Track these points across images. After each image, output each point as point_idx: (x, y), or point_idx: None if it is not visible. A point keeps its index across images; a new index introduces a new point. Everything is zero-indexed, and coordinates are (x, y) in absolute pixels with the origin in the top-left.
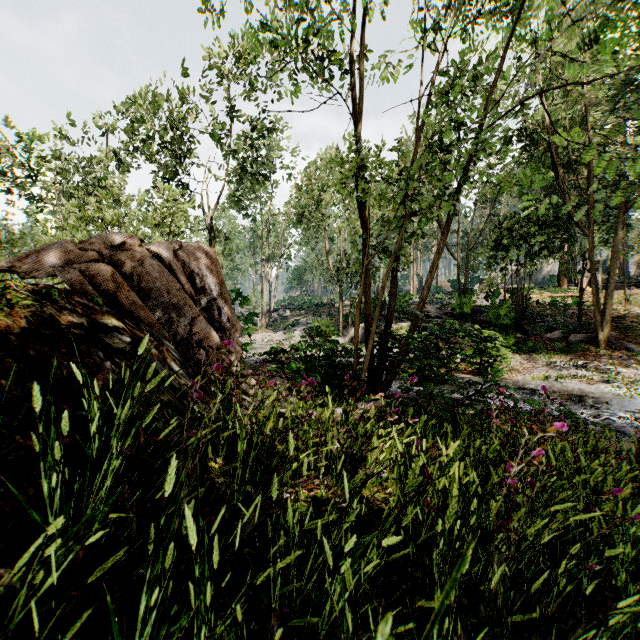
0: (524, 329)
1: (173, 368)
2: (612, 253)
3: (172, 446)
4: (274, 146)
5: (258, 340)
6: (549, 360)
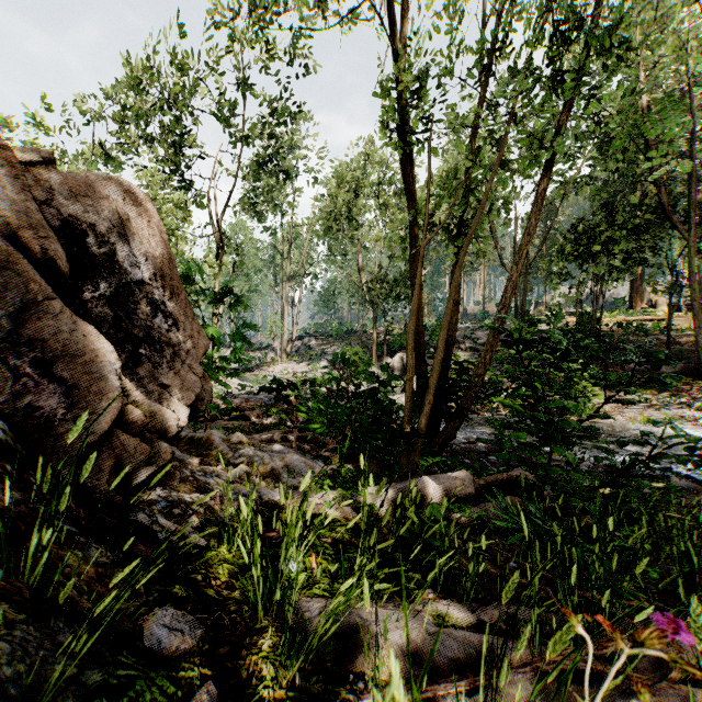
0: (600, 358)
1: None
2: None
3: None
4: (296, 145)
5: (277, 372)
6: (640, 397)
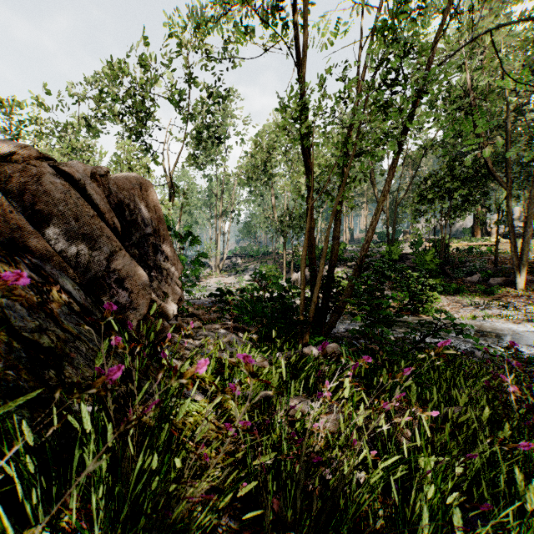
0: (447, 273)
1: (59, 315)
2: (529, 204)
3: None
4: (226, 115)
5: (213, 283)
6: (472, 301)
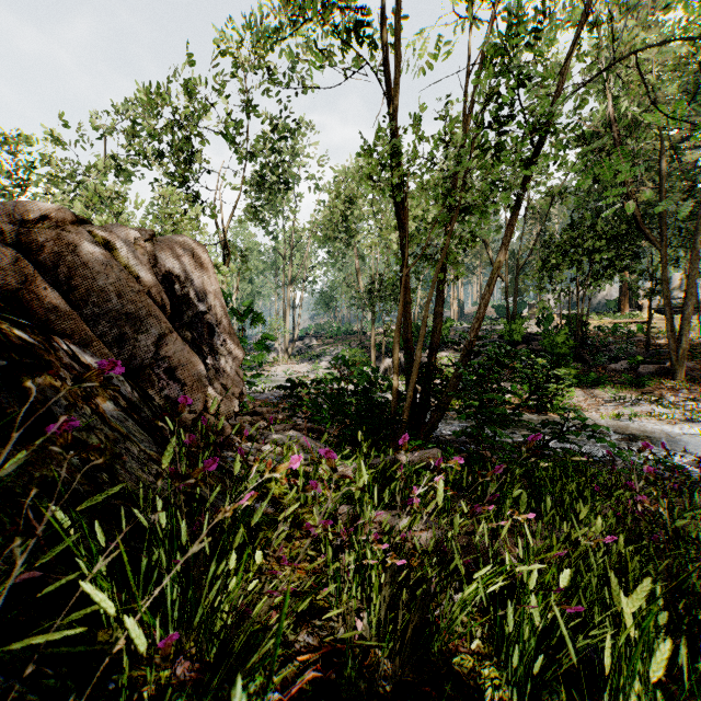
0: (584, 359)
1: (105, 412)
2: (690, 270)
3: (6, 601)
4: (298, 153)
5: (280, 372)
6: (617, 395)
